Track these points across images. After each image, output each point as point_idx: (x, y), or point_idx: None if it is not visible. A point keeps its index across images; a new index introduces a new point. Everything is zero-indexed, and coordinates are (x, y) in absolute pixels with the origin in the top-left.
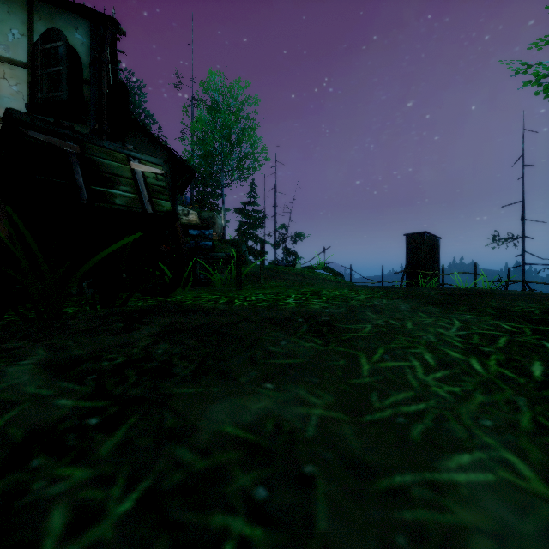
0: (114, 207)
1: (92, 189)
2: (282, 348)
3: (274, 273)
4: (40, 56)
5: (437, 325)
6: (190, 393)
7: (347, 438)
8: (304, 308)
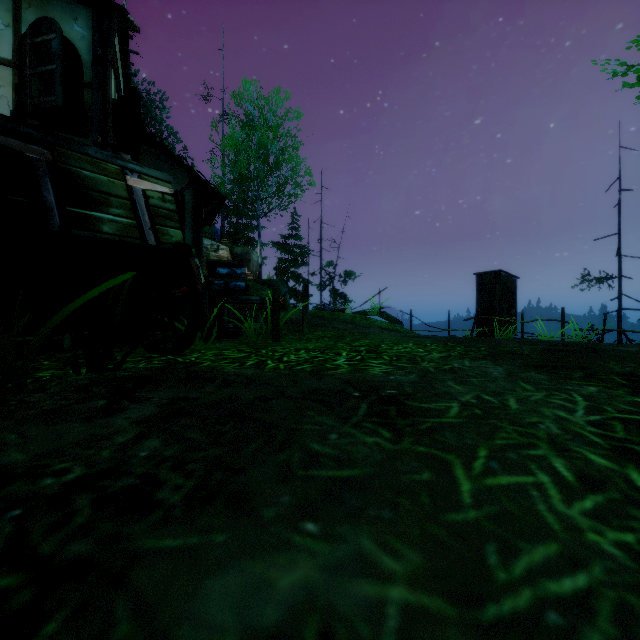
0: (100, 236)
1: (67, 211)
2: (332, 447)
3: (320, 320)
4: (29, 51)
5: (552, 404)
6: (173, 548)
7: None
8: (360, 374)
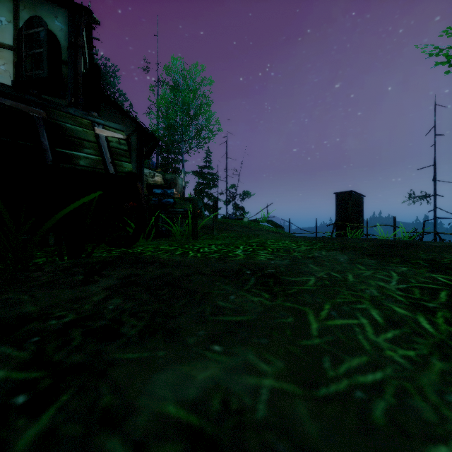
0: (78, 167)
1: (57, 151)
2: (231, 303)
3: (226, 225)
4: (24, 39)
5: (376, 278)
6: (133, 358)
7: (303, 421)
8: (251, 260)
